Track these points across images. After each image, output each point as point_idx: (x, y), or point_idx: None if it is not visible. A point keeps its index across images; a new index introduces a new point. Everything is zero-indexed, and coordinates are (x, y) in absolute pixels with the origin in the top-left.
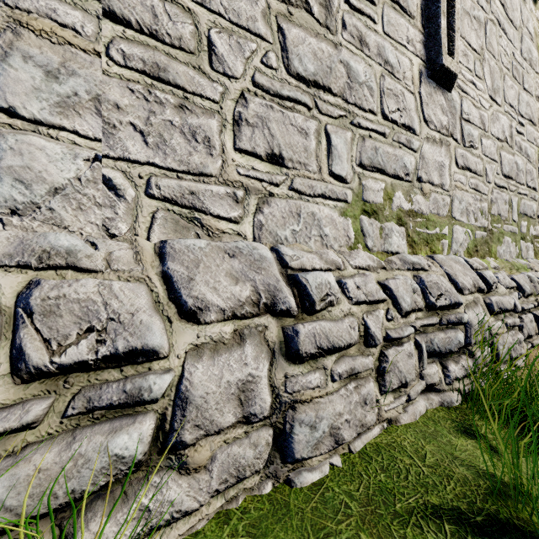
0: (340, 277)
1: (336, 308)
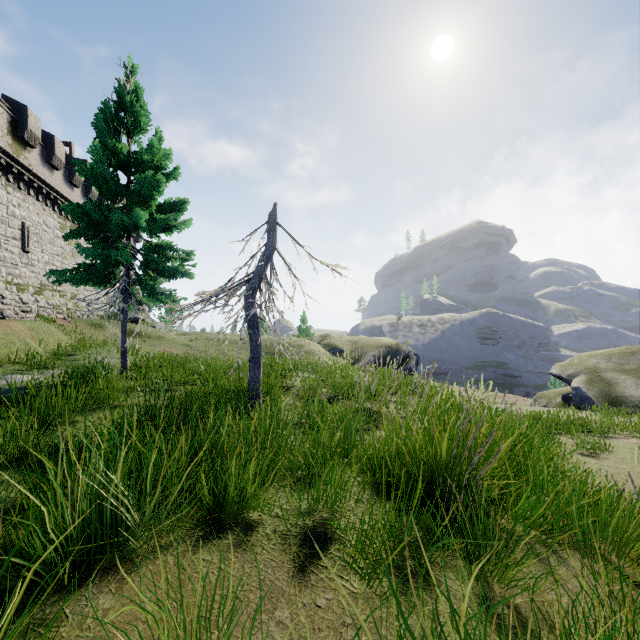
0: (6, 295)
1: (7, 299)
